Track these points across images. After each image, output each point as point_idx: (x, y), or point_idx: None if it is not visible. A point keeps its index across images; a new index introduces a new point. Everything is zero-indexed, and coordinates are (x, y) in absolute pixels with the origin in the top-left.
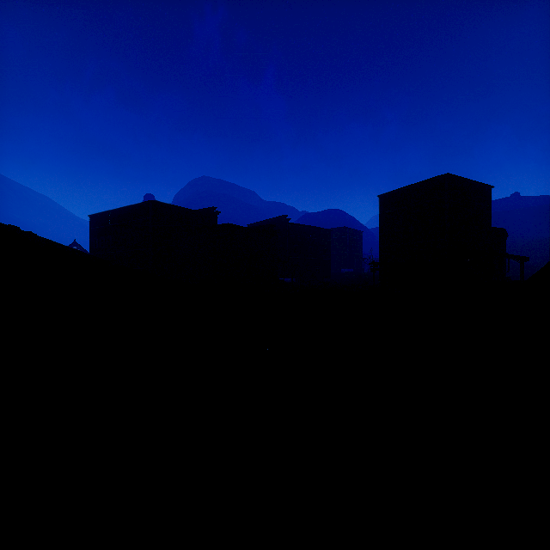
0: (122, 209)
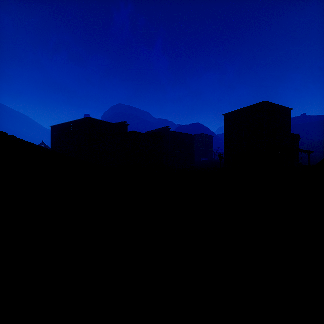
0: (70, 122)
